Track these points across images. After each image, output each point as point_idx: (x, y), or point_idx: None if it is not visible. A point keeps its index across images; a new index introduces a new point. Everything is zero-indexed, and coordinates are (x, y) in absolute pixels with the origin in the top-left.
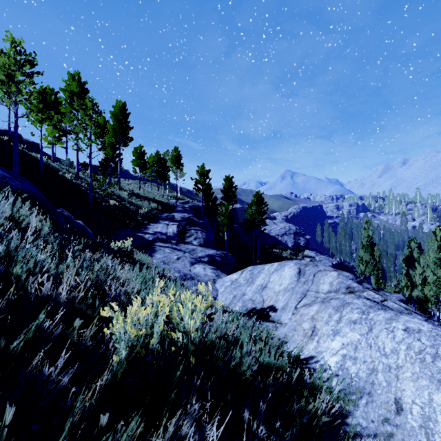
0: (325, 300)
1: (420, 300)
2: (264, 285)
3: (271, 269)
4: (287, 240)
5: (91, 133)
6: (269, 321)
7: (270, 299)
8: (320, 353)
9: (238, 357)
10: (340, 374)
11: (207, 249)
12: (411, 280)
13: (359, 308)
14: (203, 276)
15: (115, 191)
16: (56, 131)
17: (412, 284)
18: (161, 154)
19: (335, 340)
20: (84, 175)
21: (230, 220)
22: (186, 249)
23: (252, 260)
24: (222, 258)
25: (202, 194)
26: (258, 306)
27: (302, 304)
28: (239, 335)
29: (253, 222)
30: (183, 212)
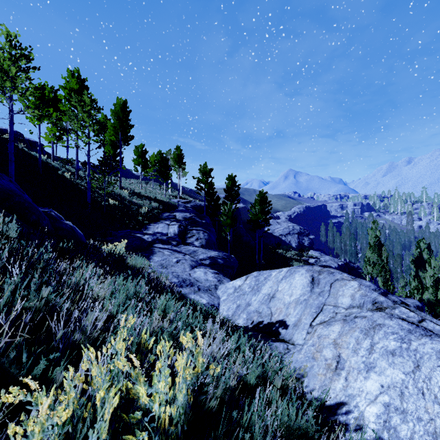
0: (348, 317)
1: (431, 303)
2: (272, 295)
3: (279, 276)
4: (291, 240)
5: (89, 130)
6: (278, 340)
7: (279, 312)
8: (352, 398)
9: (246, 439)
10: (385, 437)
11: (208, 251)
12: (420, 282)
13: (395, 333)
14: (204, 281)
15: (115, 191)
16: (57, 130)
17: (422, 287)
18: (163, 153)
19: (370, 378)
20: (84, 174)
21: (233, 220)
22: (187, 251)
23: (255, 260)
24: (225, 261)
25: (205, 193)
26: (266, 320)
27: (318, 321)
28: (245, 374)
29: (256, 222)
30: (185, 212)
